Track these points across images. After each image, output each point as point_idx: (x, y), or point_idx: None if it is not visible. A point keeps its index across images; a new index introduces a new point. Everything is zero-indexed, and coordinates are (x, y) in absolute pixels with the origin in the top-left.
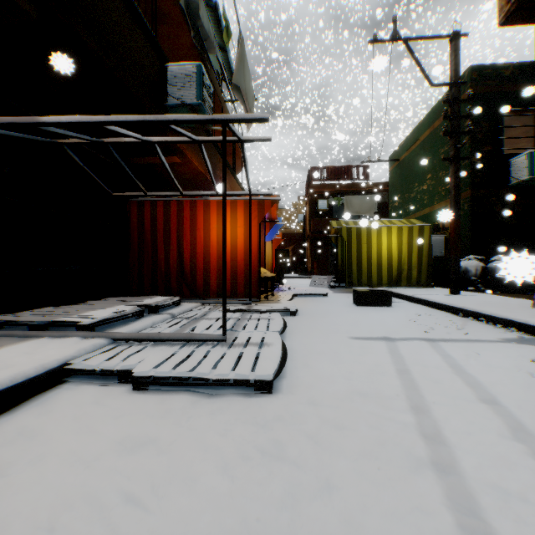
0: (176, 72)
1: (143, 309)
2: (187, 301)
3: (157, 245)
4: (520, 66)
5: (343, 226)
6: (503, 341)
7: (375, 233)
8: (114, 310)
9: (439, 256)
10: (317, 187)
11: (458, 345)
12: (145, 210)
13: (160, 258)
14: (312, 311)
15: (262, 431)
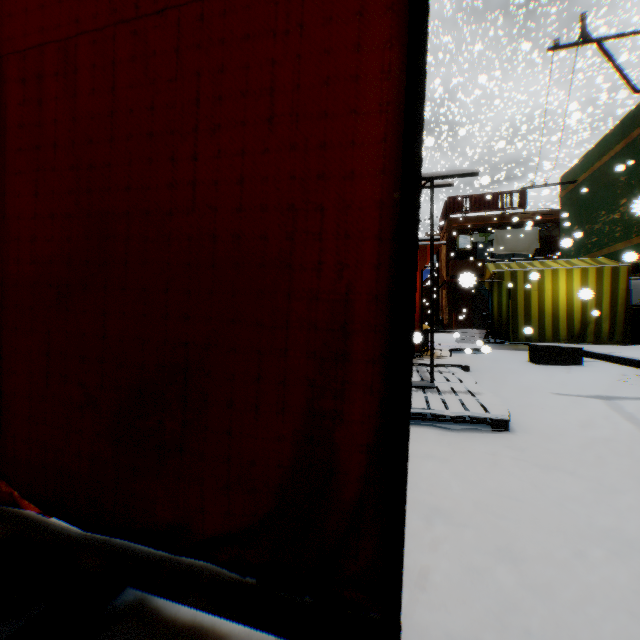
0: None
1: None
2: None
3: None
4: None
5: (506, 270)
6: None
7: (549, 277)
8: None
9: (639, 304)
10: (456, 221)
11: None
12: None
13: None
14: (484, 368)
15: (525, 455)
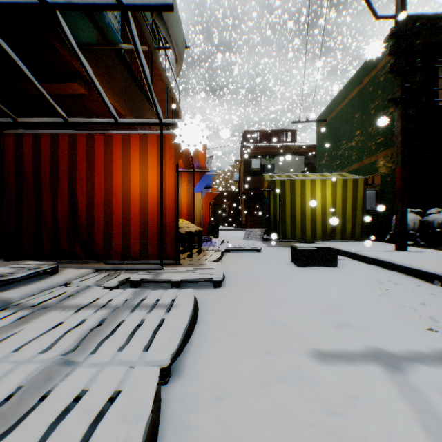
0: None
1: None
2: (75, 266)
3: (43, 191)
4: None
5: (277, 179)
6: None
7: (309, 186)
8: None
9: (370, 209)
10: (250, 149)
11: None
12: (26, 145)
13: (46, 209)
14: (243, 276)
15: None
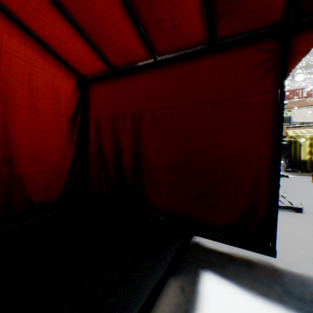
0: None
1: None
2: None
3: None
4: None
5: (298, 134)
6: None
7: None
8: None
9: None
10: None
11: None
12: None
13: None
14: (286, 185)
15: (309, 221)
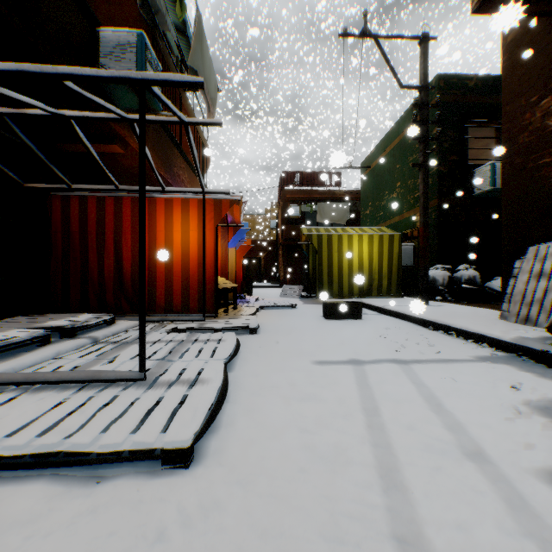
0: (111, 39)
1: (49, 334)
2: (125, 318)
3: (89, 250)
4: (483, 78)
5: (314, 233)
6: (477, 360)
7: (346, 241)
8: (0, 337)
9: (408, 265)
10: (289, 193)
11: (432, 368)
12: (72, 207)
13: (92, 266)
14: (276, 327)
15: None
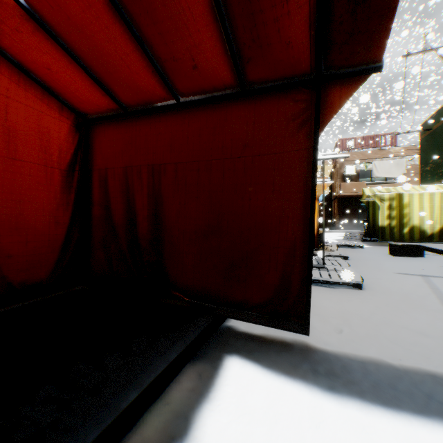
0: None
1: None
2: None
3: None
4: None
5: (376, 194)
6: None
7: (406, 198)
8: None
9: None
10: None
11: None
12: None
13: None
14: (357, 257)
15: (366, 298)
